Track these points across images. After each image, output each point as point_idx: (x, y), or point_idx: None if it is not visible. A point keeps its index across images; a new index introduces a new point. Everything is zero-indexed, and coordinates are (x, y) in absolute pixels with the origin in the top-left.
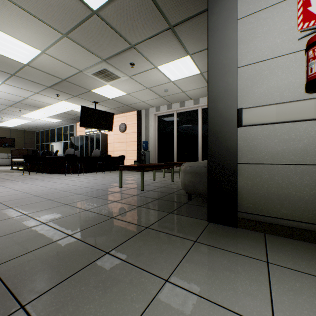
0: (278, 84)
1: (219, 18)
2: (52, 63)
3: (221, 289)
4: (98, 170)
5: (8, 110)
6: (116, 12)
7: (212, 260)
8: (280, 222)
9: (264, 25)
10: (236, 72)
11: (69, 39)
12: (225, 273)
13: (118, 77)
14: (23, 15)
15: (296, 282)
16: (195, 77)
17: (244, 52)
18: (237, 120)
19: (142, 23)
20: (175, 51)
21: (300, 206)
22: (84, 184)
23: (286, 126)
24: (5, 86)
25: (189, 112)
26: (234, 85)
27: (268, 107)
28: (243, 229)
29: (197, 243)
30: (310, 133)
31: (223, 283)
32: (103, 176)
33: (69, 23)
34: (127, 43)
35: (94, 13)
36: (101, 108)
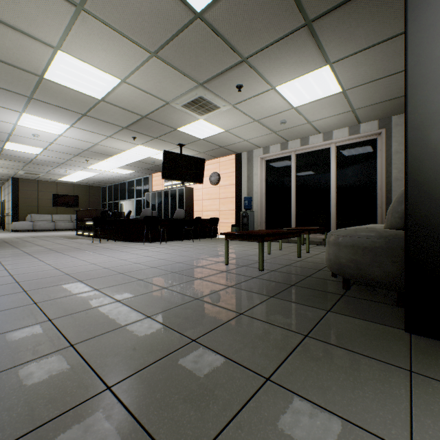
0: None
1: None
2: (132, 96)
3: None
4: (184, 238)
5: (73, 161)
6: (229, 11)
7: None
8: None
9: None
10: None
11: (158, 59)
12: None
13: (216, 108)
14: (105, 33)
15: None
16: (332, 98)
17: None
18: None
19: (264, 22)
20: (308, 60)
21: None
22: (174, 258)
23: None
24: (74, 130)
25: (316, 153)
26: None
27: None
28: None
29: (417, 376)
30: None
31: None
32: (193, 245)
33: (162, 36)
34: (236, 56)
35: (197, 16)
36: (187, 153)
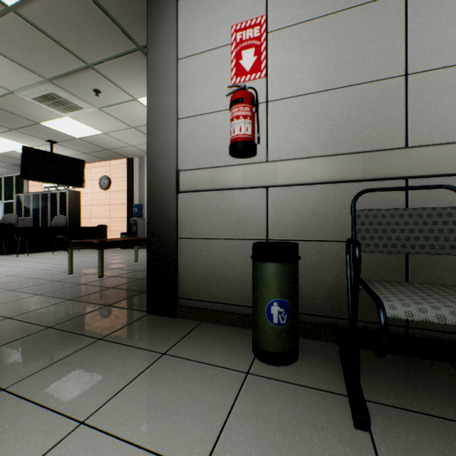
0: (215, 144)
1: (159, 53)
2: None
3: (69, 389)
4: (60, 248)
5: None
6: (48, 14)
7: (95, 359)
8: (217, 307)
9: (203, 72)
10: (176, 125)
11: None
12: (96, 371)
13: (79, 108)
14: None
15: (169, 371)
16: None
17: (184, 100)
18: (176, 185)
19: (95, 36)
20: None
21: (234, 287)
22: (12, 271)
23: (222, 194)
24: None
25: None
26: (173, 140)
27: (204, 171)
28: (182, 319)
29: (100, 341)
30: (242, 203)
31: (80, 382)
32: (61, 256)
33: None
34: (79, 61)
35: (10, 9)
36: (67, 152)
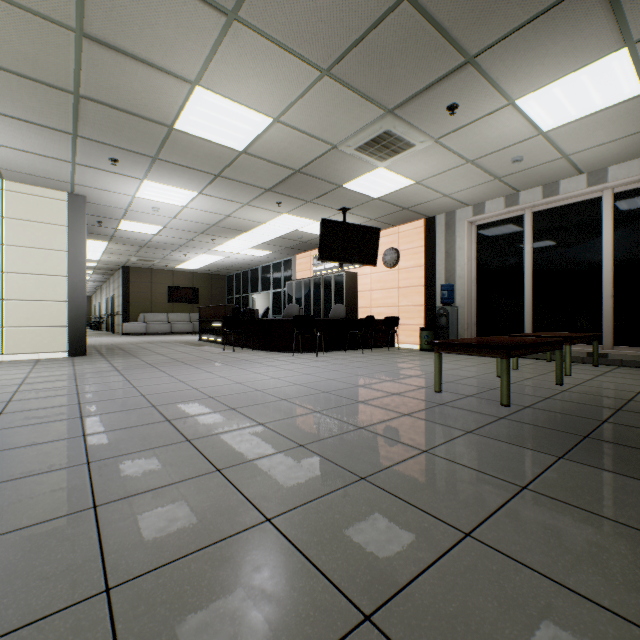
0: None
1: None
2: (285, 141)
3: None
4: (347, 347)
5: (196, 241)
6: None
7: None
8: None
9: None
10: None
11: (331, 79)
12: None
13: (408, 146)
14: (261, 49)
15: None
16: (619, 108)
17: None
18: None
19: None
20: (587, 43)
21: None
22: (348, 379)
23: None
24: (202, 199)
25: (572, 208)
26: None
27: None
28: None
29: None
30: None
31: None
32: (365, 359)
33: (342, 41)
34: (457, 56)
35: None
36: (351, 222)
